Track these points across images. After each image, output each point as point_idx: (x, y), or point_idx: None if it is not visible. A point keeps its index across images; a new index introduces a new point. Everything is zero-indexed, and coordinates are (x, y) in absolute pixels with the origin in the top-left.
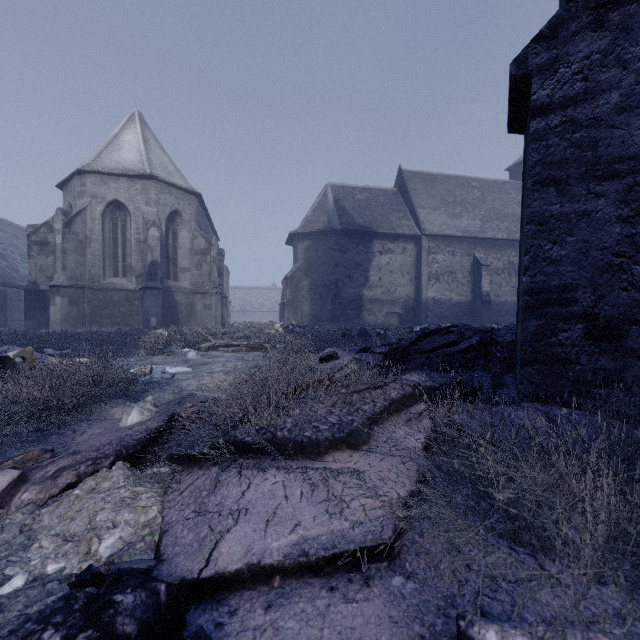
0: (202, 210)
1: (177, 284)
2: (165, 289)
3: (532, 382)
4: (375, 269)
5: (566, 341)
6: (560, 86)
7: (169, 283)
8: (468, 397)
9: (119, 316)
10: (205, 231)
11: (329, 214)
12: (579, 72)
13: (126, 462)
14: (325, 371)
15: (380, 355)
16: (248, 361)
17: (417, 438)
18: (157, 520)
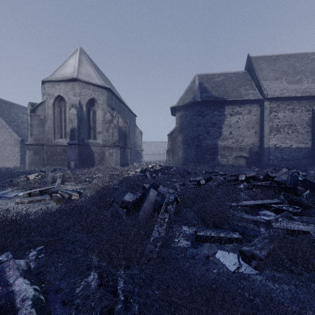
0: (115, 98)
1: (95, 141)
2: (85, 144)
3: None
4: (226, 126)
5: None
6: None
7: (89, 141)
8: None
9: (60, 160)
10: (120, 110)
11: (194, 93)
12: None
13: None
14: None
15: None
16: None
17: None
18: None
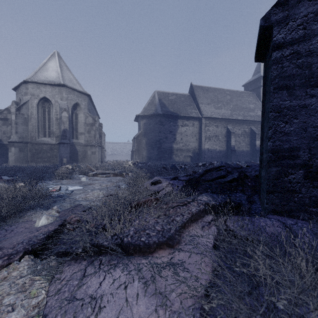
0: (91, 103)
1: (77, 141)
2: (71, 143)
3: (273, 203)
4: (179, 134)
5: (293, 180)
6: (290, 32)
7: (73, 140)
8: (235, 210)
9: (46, 157)
10: (92, 114)
11: (156, 106)
12: (301, 24)
13: (31, 255)
14: (154, 190)
15: (183, 181)
16: (113, 182)
17: (209, 240)
18: (44, 301)
